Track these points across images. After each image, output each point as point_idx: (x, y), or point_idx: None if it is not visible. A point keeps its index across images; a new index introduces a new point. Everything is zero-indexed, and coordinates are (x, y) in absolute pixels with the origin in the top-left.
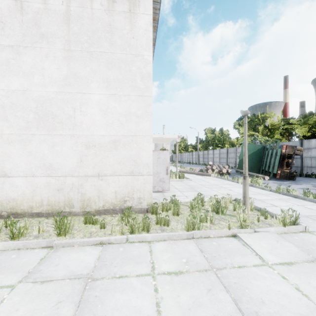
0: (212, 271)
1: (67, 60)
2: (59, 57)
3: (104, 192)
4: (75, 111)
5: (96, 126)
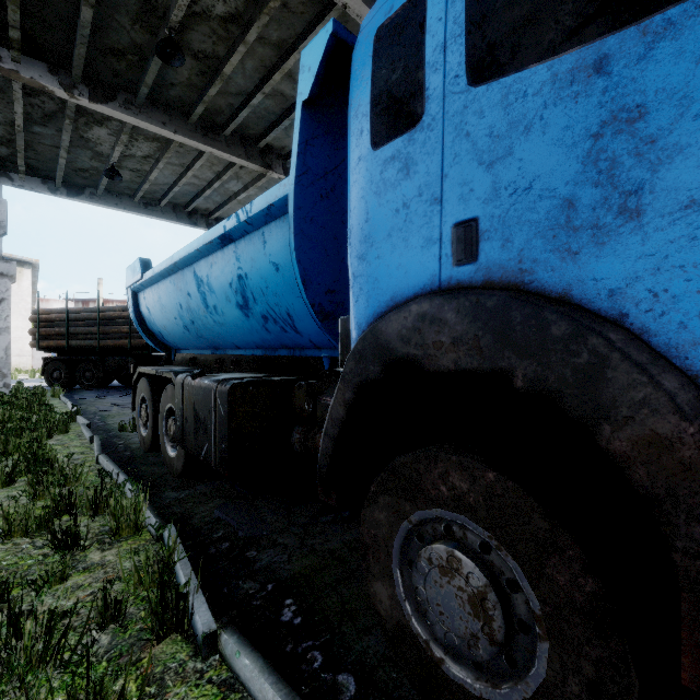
0: None
1: None
2: None
3: None
4: None
5: None
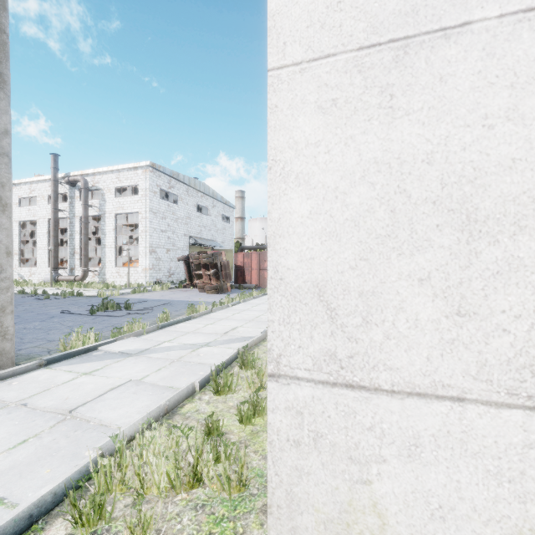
0: None
1: None
2: None
3: None
4: None
5: None
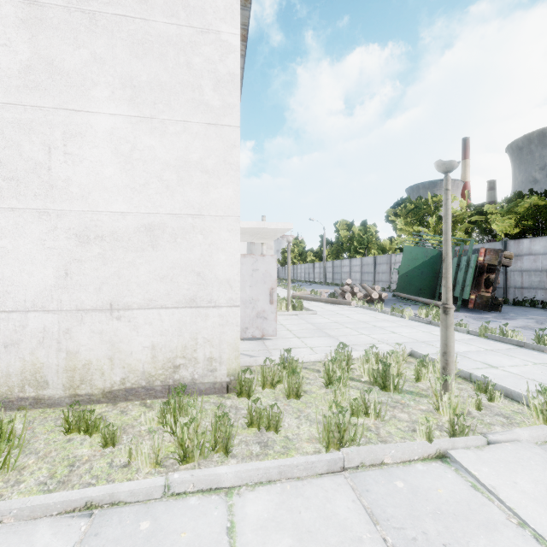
0: None
1: (30, 27)
2: (10, 17)
3: (126, 347)
4: (50, 153)
5: (105, 191)
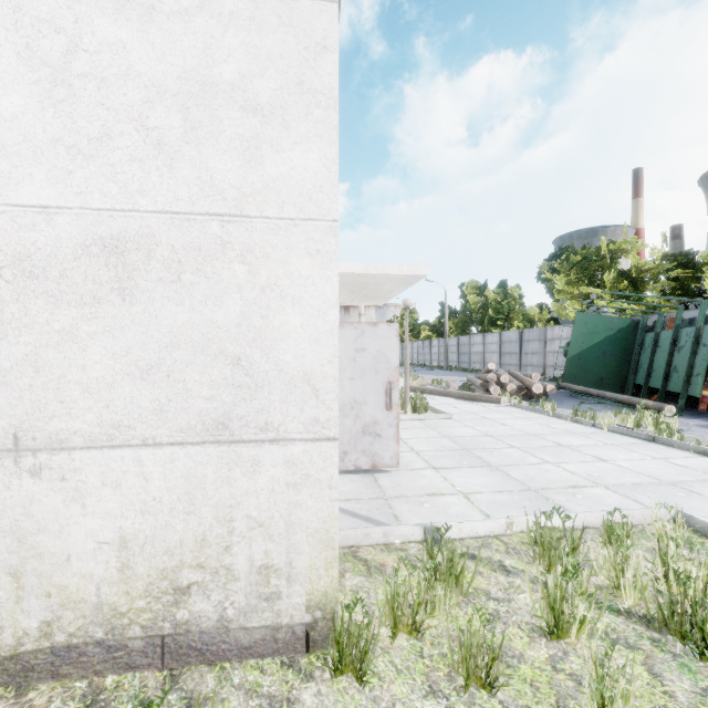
0: None
1: None
2: None
3: (54, 544)
4: None
5: (1, 153)
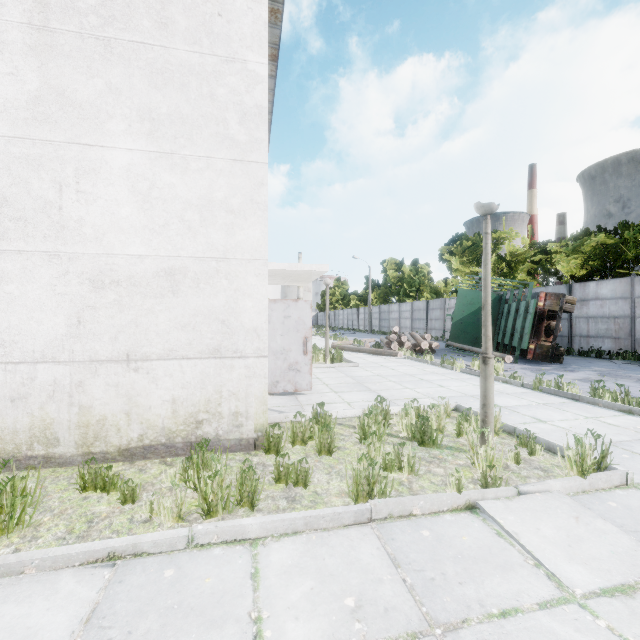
0: (431, 638)
1: (39, 54)
2: (17, 43)
3: (144, 401)
4: (62, 192)
5: (121, 232)
